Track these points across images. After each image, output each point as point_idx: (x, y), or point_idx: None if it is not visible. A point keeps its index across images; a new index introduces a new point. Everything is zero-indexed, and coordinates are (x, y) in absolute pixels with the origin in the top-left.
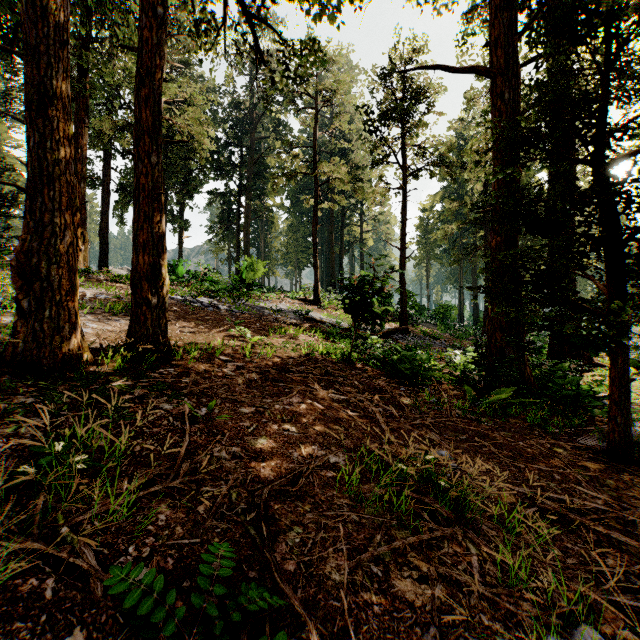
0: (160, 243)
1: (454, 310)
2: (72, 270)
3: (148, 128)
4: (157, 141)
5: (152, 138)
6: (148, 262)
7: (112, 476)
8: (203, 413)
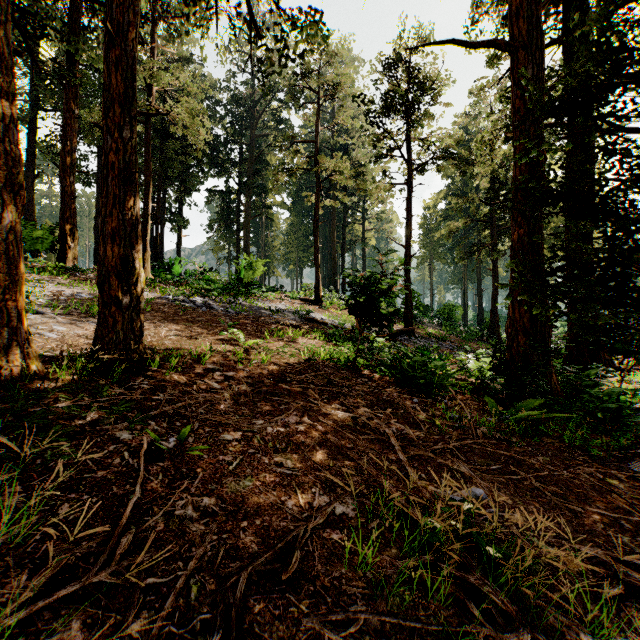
0: (133, 232)
1: (459, 310)
2: (14, 262)
3: (118, 96)
4: (130, 112)
5: (124, 108)
6: (118, 254)
7: (7, 565)
8: (171, 445)
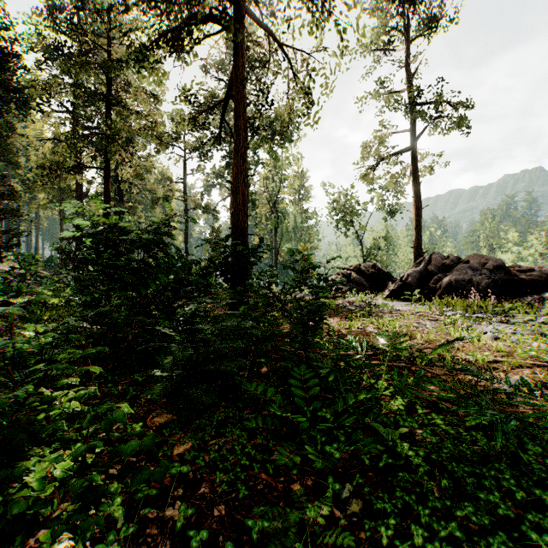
0: None
1: None
2: None
3: None
4: None
5: None
6: None
7: None
8: None
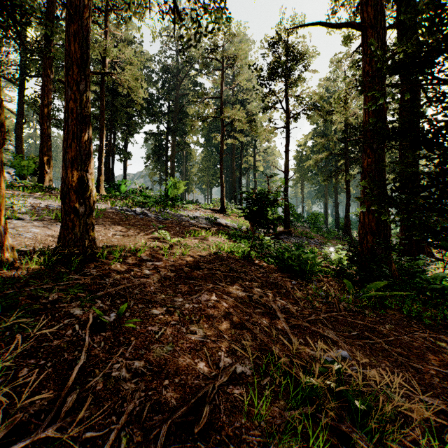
0: (87, 160)
1: (322, 217)
2: None
3: (76, 59)
4: (85, 71)
5: (80, 69)
6: (76, 176)
7: None
8: (111, 319)
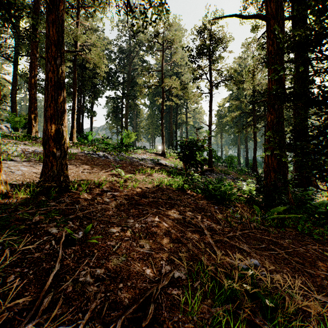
0: (62, 116)
1: (236, 159)
2: None
3: (54, 41)
4: (60, 50)
5: (57, 48)
6: (54, 128)
7: None
8: (80, 236)
